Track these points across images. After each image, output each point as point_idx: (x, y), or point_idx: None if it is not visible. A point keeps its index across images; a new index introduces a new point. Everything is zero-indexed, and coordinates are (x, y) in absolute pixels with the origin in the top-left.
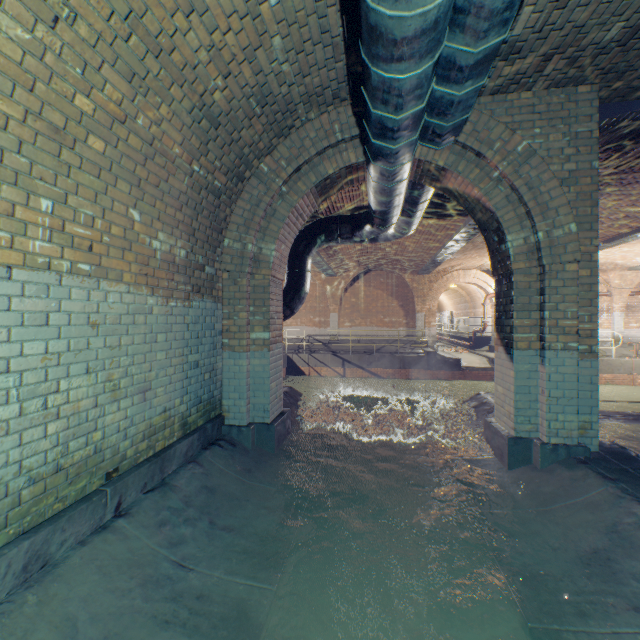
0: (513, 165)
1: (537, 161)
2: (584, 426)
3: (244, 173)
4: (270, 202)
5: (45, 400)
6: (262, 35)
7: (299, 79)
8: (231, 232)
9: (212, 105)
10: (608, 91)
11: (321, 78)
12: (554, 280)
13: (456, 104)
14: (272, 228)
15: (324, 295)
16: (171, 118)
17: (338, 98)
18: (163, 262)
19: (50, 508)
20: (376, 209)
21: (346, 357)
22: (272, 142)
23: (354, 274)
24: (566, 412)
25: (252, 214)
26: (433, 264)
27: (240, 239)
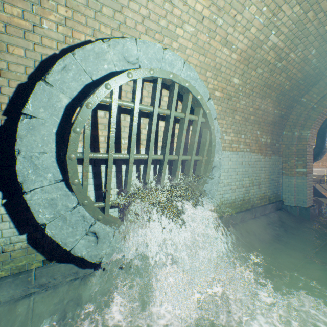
0: None
1: None
2: None
3: (293, 105)
4: (306, 113)
5: (241, 182)
6: (306, 63)
7: (324, 64)
8: (286, 129)
9: (283, 91)
10: None
11: None
12: None
13: None
14: (307, 124)
15: None
16: (269, 101)
17: None
18: (263, 145)
19: (242, 208)
20: None
21: None
22: (308, 89)
23: None
24: None
25: (296, 120)
26: None
27: (290, 131)
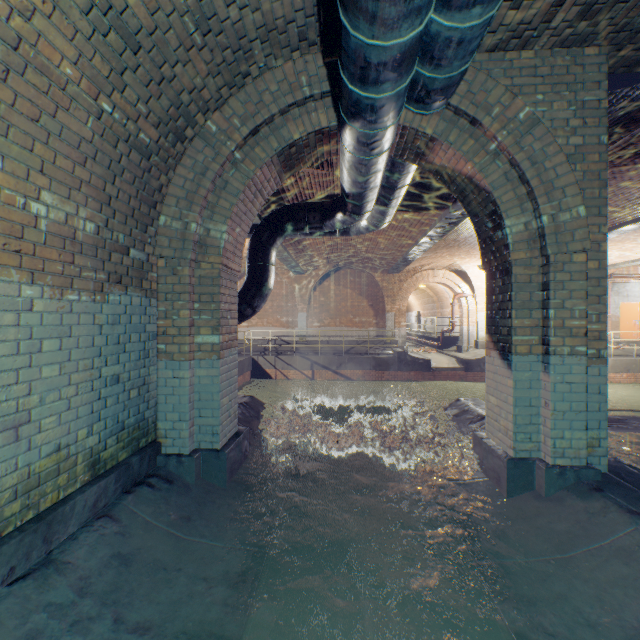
0: (514, 135)
1: (541, 131)
2: (592, 443)
3: (184, 130)
4: (220, 171)
5: None
6: None
7: None
8: (169, 207)
9: (124, 11)
10: (615, 57)
11: (283, 4)
12: (560, 273)
13: (456, 43)
14: (223, 204)
15: (292, 294)
16: (51, 12)
17: (305, 40)
18: (53, 236)
19: None
20: (350, 191)
21: (315, 359)
22: (221, 92)
23: (323, 272)
24: (573, 428)
25: (196, 185)
26: (404, 262)
27: (181, 216)
